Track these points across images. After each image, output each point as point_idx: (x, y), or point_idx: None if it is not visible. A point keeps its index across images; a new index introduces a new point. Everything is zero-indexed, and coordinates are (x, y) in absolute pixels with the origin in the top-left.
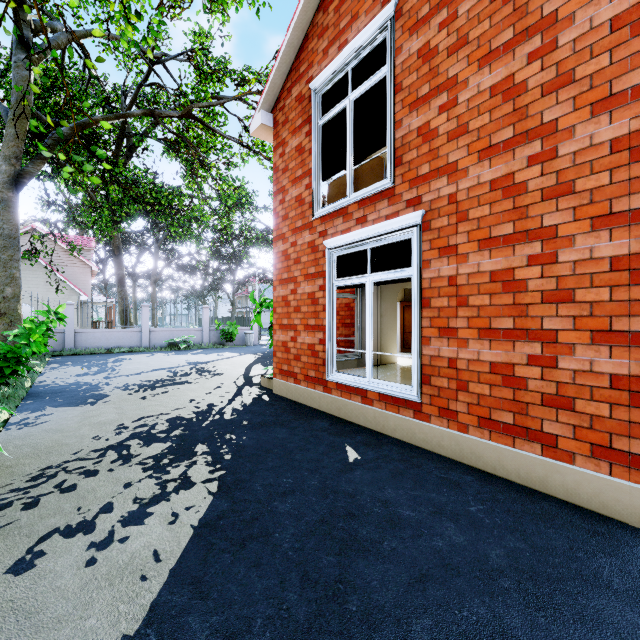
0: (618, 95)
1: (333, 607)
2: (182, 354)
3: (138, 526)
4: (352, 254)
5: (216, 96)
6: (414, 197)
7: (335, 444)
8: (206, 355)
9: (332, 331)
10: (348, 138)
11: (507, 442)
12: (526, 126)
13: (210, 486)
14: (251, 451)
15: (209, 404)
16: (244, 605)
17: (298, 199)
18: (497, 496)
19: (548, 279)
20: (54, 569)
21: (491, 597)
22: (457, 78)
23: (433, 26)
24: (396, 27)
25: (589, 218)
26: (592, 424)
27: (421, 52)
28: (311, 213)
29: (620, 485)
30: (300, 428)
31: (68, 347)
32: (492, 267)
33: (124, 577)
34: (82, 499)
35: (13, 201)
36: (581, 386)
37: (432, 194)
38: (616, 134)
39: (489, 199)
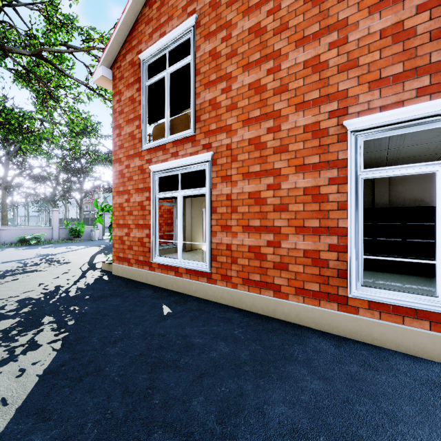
0: (307, 102)
1: (143, 404)
2: (32, 248)
3: None
4: (169, 176)
5: (65, 44)
6: (207, 143)
7: (155, 305)
8: (55, 248)
9: (155, 228)
10: (166, 98)
11: (257, 291)
12: (266, 110)
13: (55, 345)
14: (91, 316)
15: (56, 286)
16: (78, 418)
17: (131, 135)
18: (250, 323)
19: (276, 198)
20: None
21: (238, 377)
22: (231, 74)
23: (218, 39)
24: (196, 32)
25: (295, 166)
26: (296, 277)
27: (211, 53)
28: (140, 146)
29: (307, 308)
30: (131, 297)
31: None
32: (249, 190)
33: None
34: None
35: None
36: (291, 257)
37: (217, 143)
38: (306, 123)
39: (248, 150)
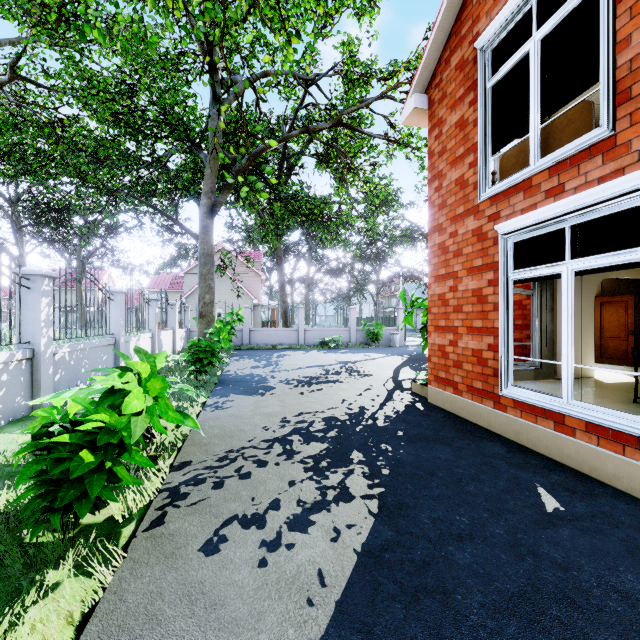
0: None
1: None
2: (332, 353)
3: (302, 534)
4: (537, 237)
5: (362, 100)
6: None
7: (519, 480)
8: (353, 355)
9: (507, 335)
10: (532, 90)
11: None
12: None
13: (370, 504)
14: (411, 469)
15: (360, 407)
16: None
17: (459, 182)
18: None
19: None
20: (233, 560)
21: None
22: None
23: None
24: None
25: None
26: None
27: None
28: (476, 195)
29: None
30: (467, 450)
31: (245, 343)
32: None
33: (291, 593)
34: (255, 489)
35: (210, 226)
36: None
37: None
38: None
39: None
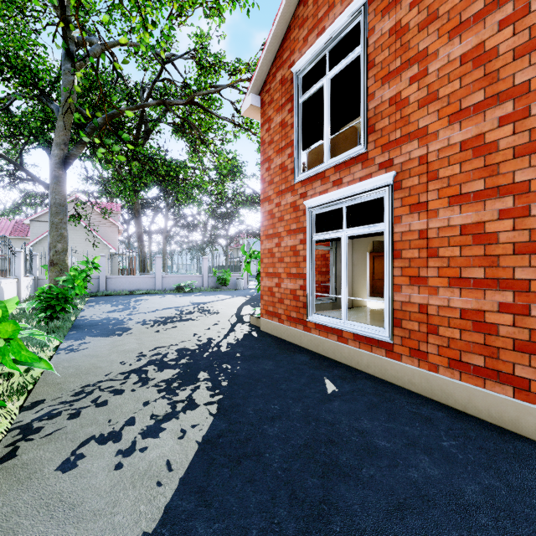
0: None
1: (319, 526)
2: (187, 296)
3: (154, 439)
4: (329, 212)
5: (213, 85)
6: (386, 160)
7: (315, 377)
8: (205, 297)
9: (311, 278)
10: (325, 112)
11: (477, 383)
12: (497, 89)
13: (211, 408)
14: (243, 379)
15: (209, 338)
16: (241, 516)
17: (282, 166)
18: (468, 433)
19: (520, 231)
20: (91, 470)
21: (469, 532)
22: (427, 50)
23: (404, 6)
24: (369, 11)
25: None
26: None
27: (393, 30)
28: (293, 178)
29: None
30: (284, 361)
31: (101, 289)
32: (462, 221)
33: (144, 481)
34: (112, 413)
35: (62, 177)
36: None
37: (403, 157)
38: None
39: (459, 159)
